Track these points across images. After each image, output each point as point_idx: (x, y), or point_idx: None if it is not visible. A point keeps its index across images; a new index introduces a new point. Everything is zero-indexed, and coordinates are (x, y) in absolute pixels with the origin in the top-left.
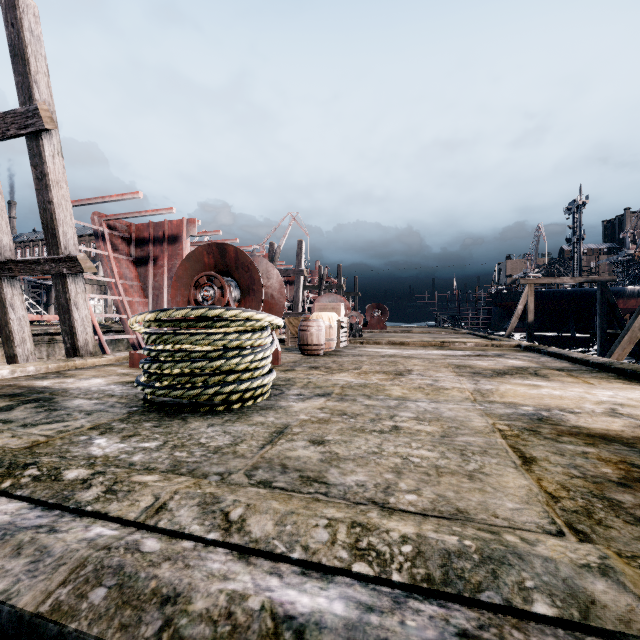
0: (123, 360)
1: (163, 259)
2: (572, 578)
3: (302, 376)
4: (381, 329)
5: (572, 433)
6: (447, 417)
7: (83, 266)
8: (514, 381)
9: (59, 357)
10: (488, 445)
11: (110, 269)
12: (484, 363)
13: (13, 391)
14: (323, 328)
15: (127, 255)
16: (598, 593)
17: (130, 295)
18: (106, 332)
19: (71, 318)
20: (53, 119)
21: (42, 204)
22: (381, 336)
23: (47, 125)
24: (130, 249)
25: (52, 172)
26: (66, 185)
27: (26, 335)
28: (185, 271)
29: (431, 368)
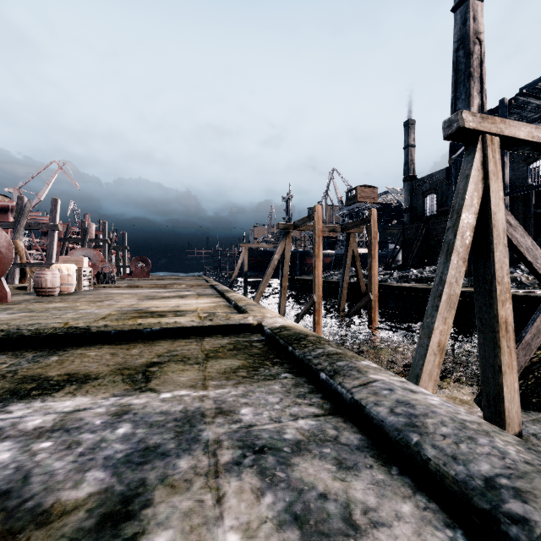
0: None
1: None
2: (49, 324)
3: (23, 306)
4: (144, 278)
5: (140, 312)
6: (93, 313)
7: None
8: (162, 300)
9: None
10: (94, 317)
11: None
12: (168, 294)
13: None
14: (58, 275)
15: None
16: (52, 325)
17: None
18: None
19: None
20: None
21: None
22: (134, 282)
23: None
24: None
25: None
26: None
27: None
28: None
29: (128, 298)
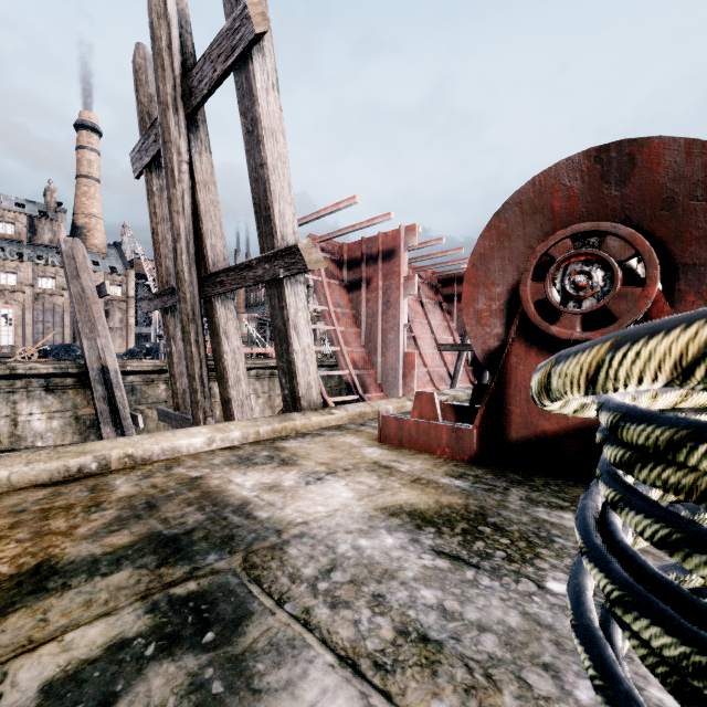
0: (357, 418)
1: (377, 280)
2: None
3: None
4: None
5: None
6: None
7: (306, 260)
8: None
9: (278, 392)
10: None
11: (323, 296)
12: None
13: (182, 517)
14: None
15: (339, 280)
16: None
17: (342, 325)
18: (319, 366)
19: (289, 349)
20: (265, 15)
21: (253, 172)
22: None
23: (257, 28)
24: (342, 273)
25: (265, 115)
26: (283, 138)
27: (241, 373)
28: (496, 241)
29: None
